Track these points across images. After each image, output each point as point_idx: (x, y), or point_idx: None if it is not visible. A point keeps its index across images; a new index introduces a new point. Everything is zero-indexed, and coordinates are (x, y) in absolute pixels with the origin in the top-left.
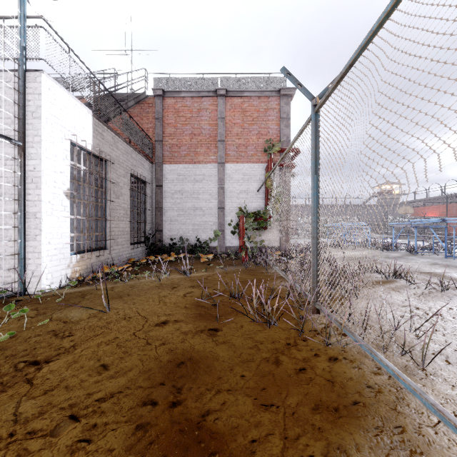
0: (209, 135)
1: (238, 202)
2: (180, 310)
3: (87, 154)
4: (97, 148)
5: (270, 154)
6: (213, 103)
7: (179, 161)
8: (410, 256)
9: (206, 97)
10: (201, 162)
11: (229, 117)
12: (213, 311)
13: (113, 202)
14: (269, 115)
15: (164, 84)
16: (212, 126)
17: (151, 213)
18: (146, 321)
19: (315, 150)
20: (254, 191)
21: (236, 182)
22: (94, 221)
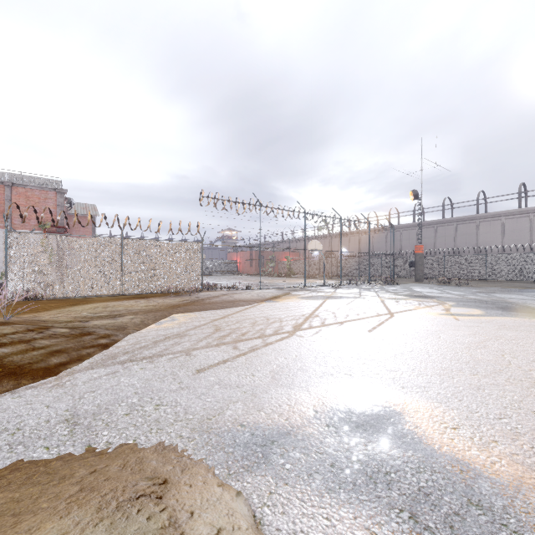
0: None
1: None
2: None
3: None
4: None
5: (45, 228)
6: (1, 189)
7: None
8: None
9: None
10: None
11: (15, 199)
12: None
13: None
14: (48, 202)
15: None
16: (0, 203)
17: None
18: None
19: None
20: None
21: None
22: None
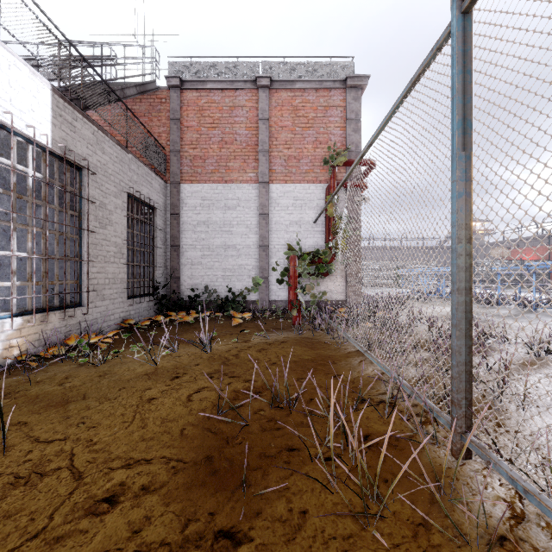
0: (246, 143)
1: (286, 238)
2: (166, 448)
3: (42, 152)
4: (60, 145)
5: (334, 168)
6: (252, 97)
7: (204, 179)
8: (530, 314)
9: (241, 89)
10: (235, 181)
11: (274, 118)
12: (237, 450)
13: (95, 233)
14: (331, 115)
15: (183, 71)
16: (250, 130)
17: (164, 254)
18: (72, 491)
19: (462, 96)
20: (310, 222)
21: (284, 209)
22: (57, 262)
